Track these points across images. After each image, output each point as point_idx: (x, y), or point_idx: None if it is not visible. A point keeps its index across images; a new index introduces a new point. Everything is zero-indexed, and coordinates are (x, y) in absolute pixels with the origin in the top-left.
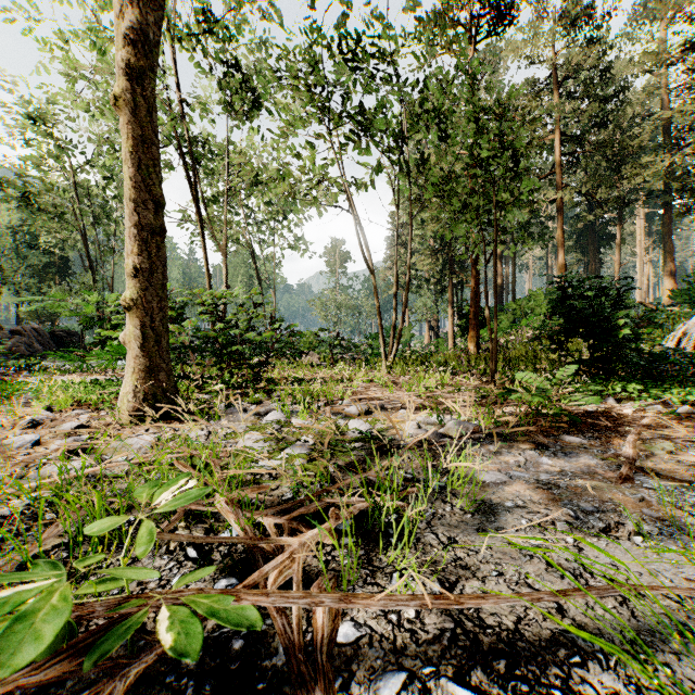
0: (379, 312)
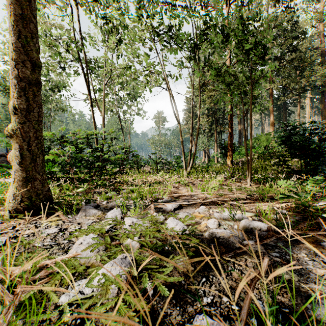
0: (182, 144)
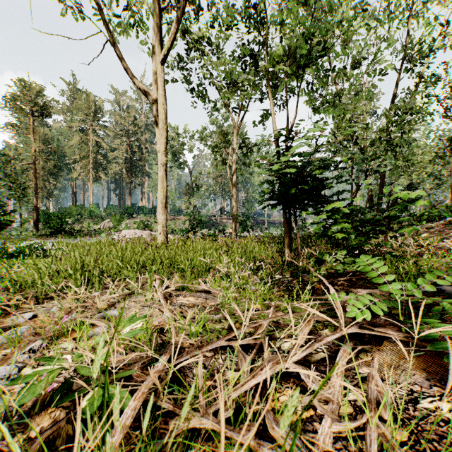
0: None
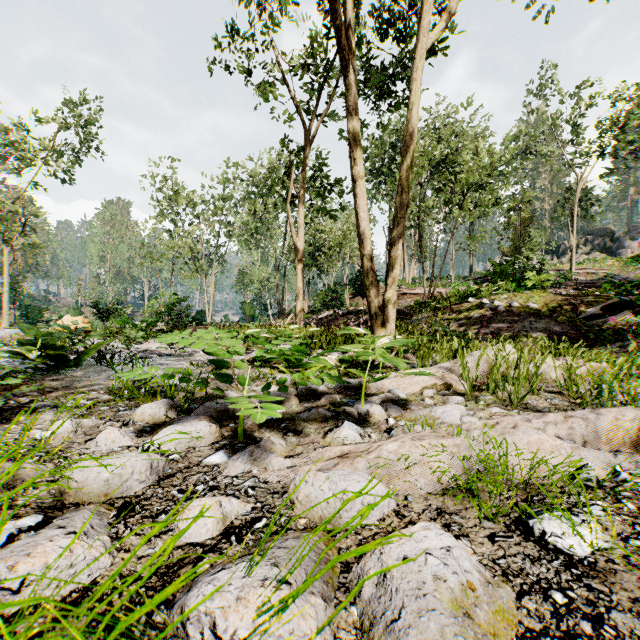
0: None
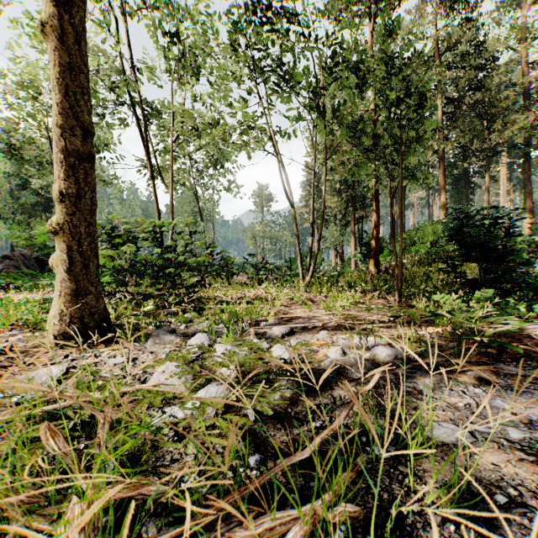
0: (298, 239)
